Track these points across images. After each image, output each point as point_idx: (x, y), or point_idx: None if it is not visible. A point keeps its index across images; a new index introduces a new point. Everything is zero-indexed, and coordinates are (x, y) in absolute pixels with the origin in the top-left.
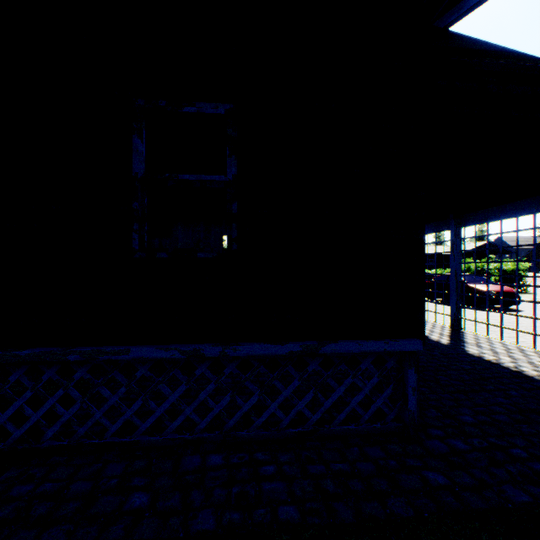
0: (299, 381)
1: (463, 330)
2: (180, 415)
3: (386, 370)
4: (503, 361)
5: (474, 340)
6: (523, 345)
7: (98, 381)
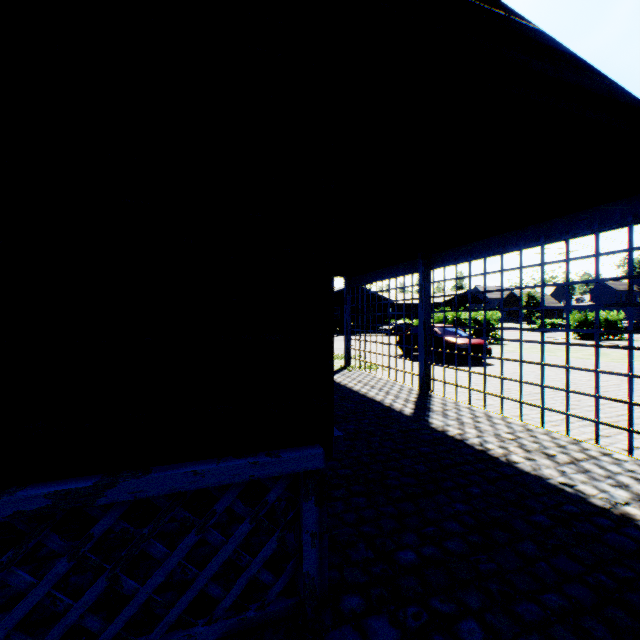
0: (72, 562)
1: (432, 393)
2: None
3: (267, 507)
4: (468, 436)
5: (441, 406)
6: (491, 410)
7: None
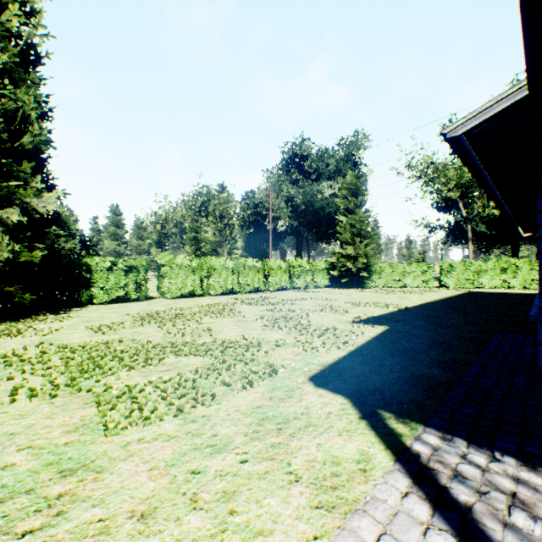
0: None
1: None
2: None
3: None
4: None
5: None
6: None
7: None
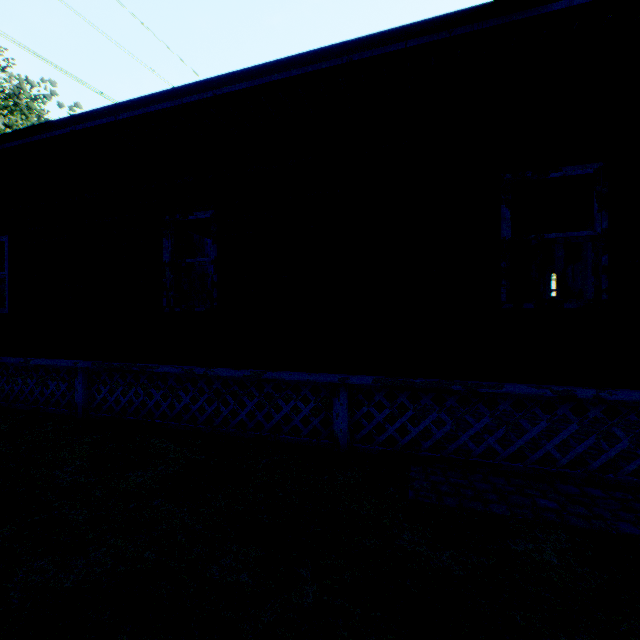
0: None
1: None
2: (541, 449)
3: None
4: None
5: None
6: None
7: (465, 410)
